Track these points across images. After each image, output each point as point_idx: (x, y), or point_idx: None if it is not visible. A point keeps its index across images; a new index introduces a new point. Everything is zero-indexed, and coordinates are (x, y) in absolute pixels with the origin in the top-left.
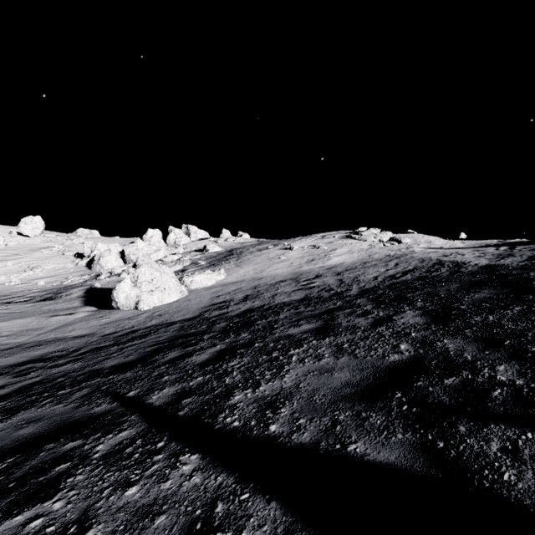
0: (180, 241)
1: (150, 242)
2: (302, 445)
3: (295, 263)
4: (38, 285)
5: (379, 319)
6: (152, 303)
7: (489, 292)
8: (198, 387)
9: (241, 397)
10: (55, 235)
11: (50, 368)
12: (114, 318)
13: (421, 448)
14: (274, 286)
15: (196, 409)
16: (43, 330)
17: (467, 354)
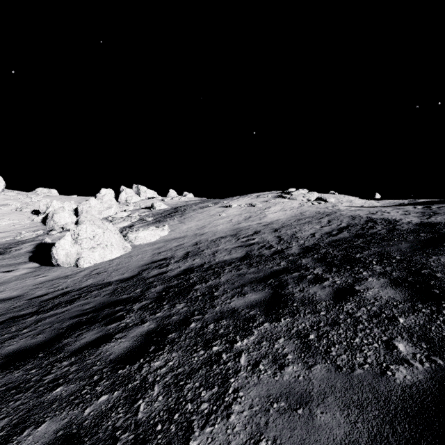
0: (130, 199)
1: (103, 200)
2: None
3: (234, 220)
4: None
5: (340, 290)
6: (93, 259)
7: None
8: (93, 425)
9: None
10: (15, 193)
11: None
12: (51, 276)
13: None
14: (215, 242)
15: None
16: None
17: None
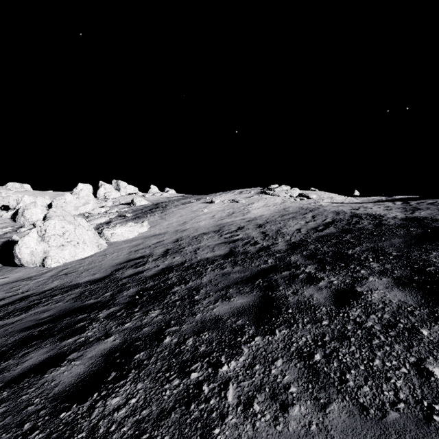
0: (110, 195)
1: (79, 195)
2: None
3: (217, 216)
4: None
5: (339, 292)
6: (62, 258)
7: None
8: None
9: None
10: None
11: None
12: (12, 277)
13: None
14: (197, 239)
15: None
16: None
17: None
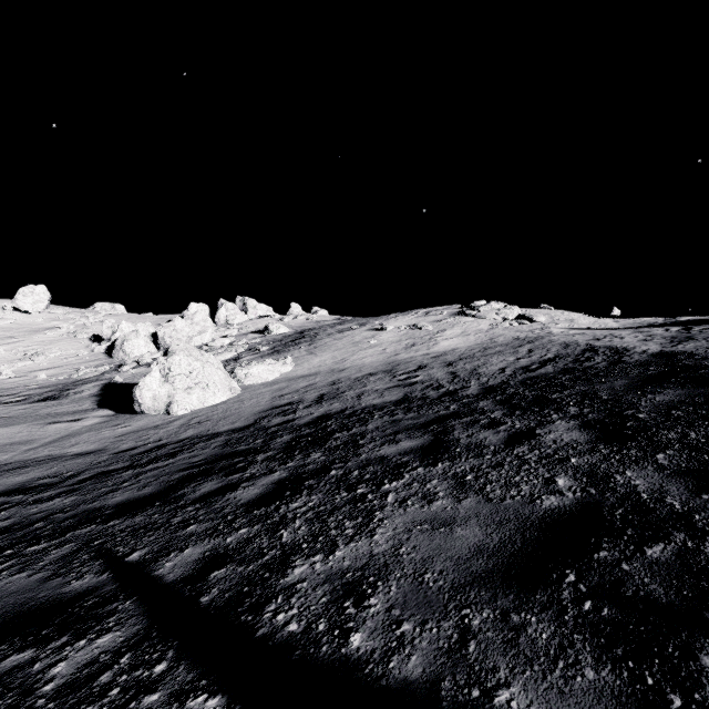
0: (233, 319)
1: (193, 320)
2: (408, 686)
3: (389, 349)
4: (38, 379)
5: (516, 434)
6: (190, 404)
7: (676, 393)
8: (238, 547)
9: (304, 570)
10: (65, 311)
11: (30, 504)
12: (136, 426)
13: (639, 708)
14: (360, 381)
15: (230, 591)
16: (34, 444)
17: (672, 500)
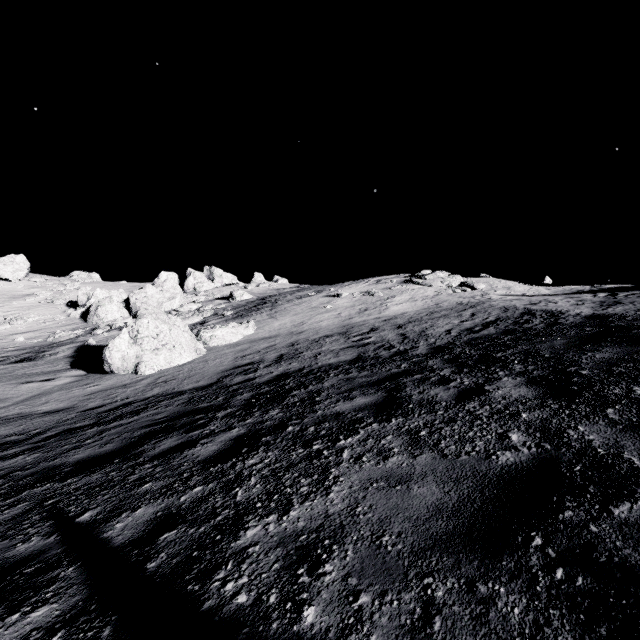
0: (201, 286)
1: (163, 287)
2: None
3: (344, 314)
4: (16, 342)
5: (466, 390)
6: (157, 365)
7: (615, 351)
8: (192, 507)
9: (257, 532)
10: (43, 279)
11: None
12: (105, 385)
13: None
14: (317, 342)
15: (179, 556)
16: (6, 403)
17: (630, 455)
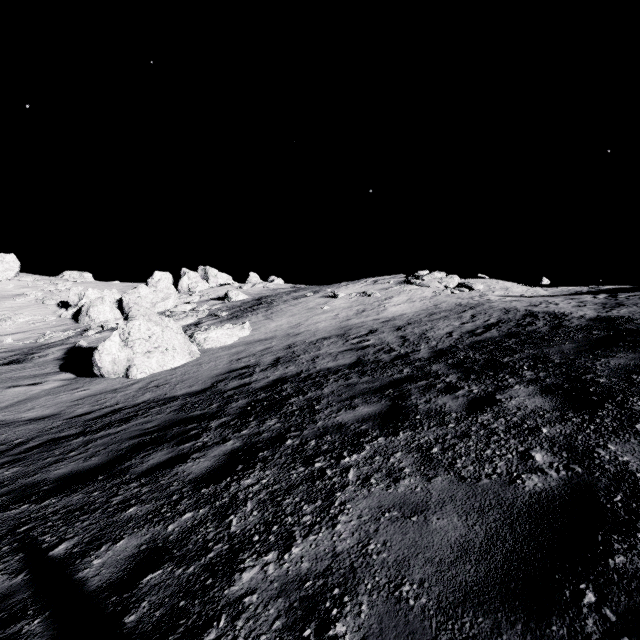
0: (195, 286)
1: (157, 287)
2: None
3: (341, 315)
4: (4, 343)
5: (476, 399)
6: (149, 368)
7: (630, 357)
8: (180, 539)
9: (254, 575)
10: (34, 278)
11: None
12: (94, 390)
13: None
14: (315, 345)
15: (163, 607)
16: None
17: None
